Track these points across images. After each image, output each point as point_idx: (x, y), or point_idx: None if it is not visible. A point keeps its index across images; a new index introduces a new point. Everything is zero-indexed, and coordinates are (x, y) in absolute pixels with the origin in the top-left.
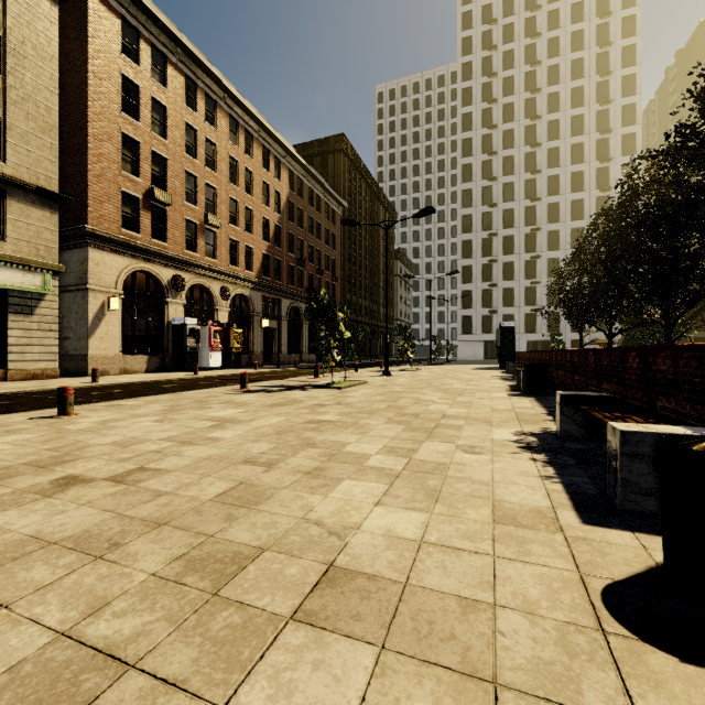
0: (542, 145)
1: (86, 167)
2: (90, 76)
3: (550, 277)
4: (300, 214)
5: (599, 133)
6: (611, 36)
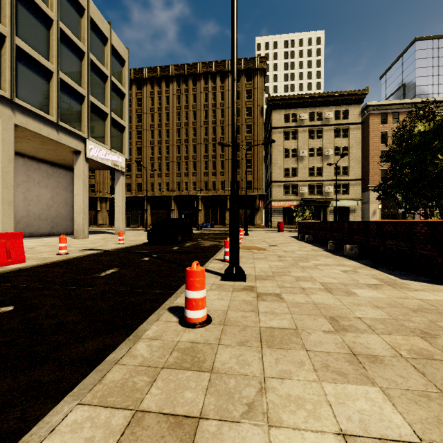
0: None
1: (368, 167)
2: (370, 140)
3: None
4: None
5: None
6: None
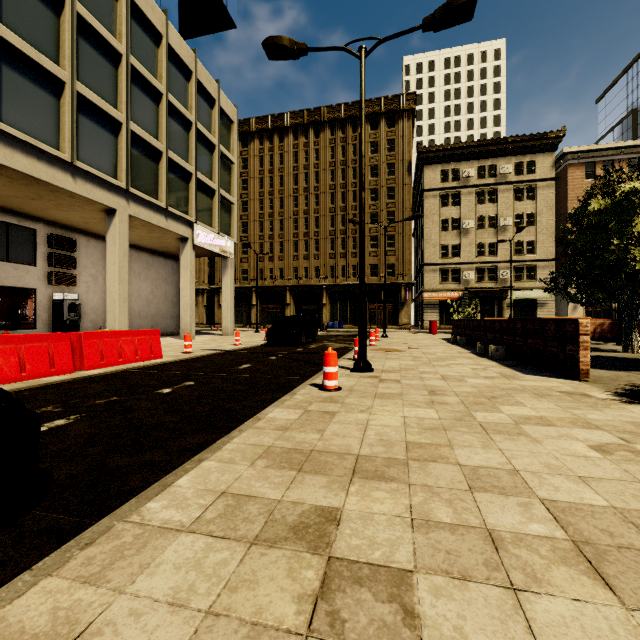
0: None
1: None
2: (568, 202)
3: None
4: None
5: None
6: None
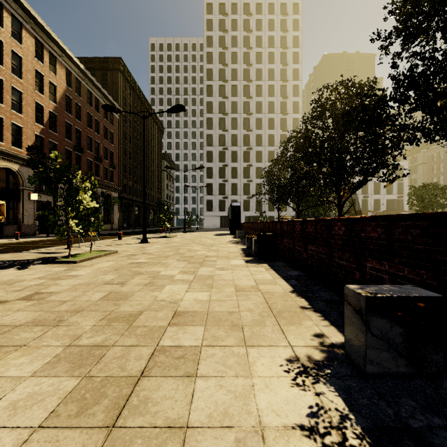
0: (253, 99)
1: None
2: None
3: (257, 178)
4: (78, 109)
5: (282, 98)
6: (288, 44)
